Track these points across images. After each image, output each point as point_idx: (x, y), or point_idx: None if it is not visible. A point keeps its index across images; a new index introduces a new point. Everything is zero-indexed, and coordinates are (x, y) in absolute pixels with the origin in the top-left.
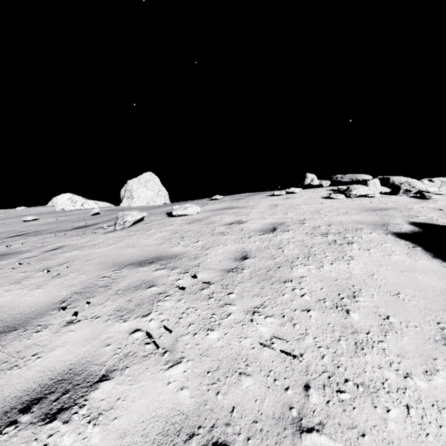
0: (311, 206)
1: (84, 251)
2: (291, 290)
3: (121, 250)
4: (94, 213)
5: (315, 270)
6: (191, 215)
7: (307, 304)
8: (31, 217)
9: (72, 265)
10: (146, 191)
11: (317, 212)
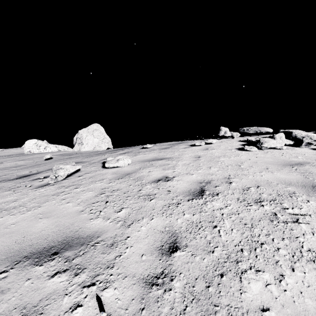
0: (230, 159)
1: None
2: None
3: (33, 223)
4: (46, 158)
5: (276, 288)
6: (122, 167)
7: None
8: None
9: None
10: (93, 138)
11: (239, 167)
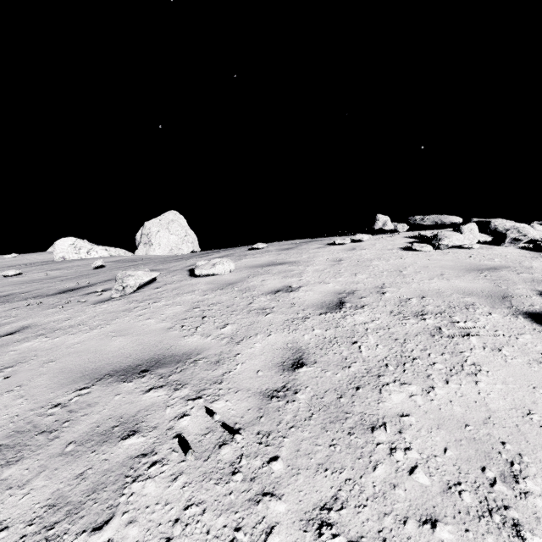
0: (388, 263)
1: (51, 341)
2: (388, 452)
3: (105, 341)
4: (96, 266)
5: (422, 398)
6: (221, 275)
7: (427, 501)
8: (12, 271)
9: (19, 371)
10: (169, 235)
11: (399, 273)
